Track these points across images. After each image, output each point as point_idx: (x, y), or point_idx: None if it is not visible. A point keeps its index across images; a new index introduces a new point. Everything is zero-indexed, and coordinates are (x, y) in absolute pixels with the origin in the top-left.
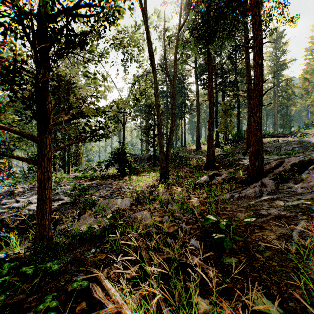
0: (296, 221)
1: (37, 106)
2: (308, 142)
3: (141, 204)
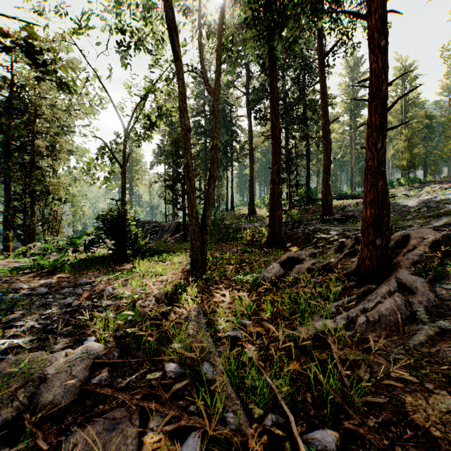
0: None
1: None
2: (403, 205)
3: (128, 357)
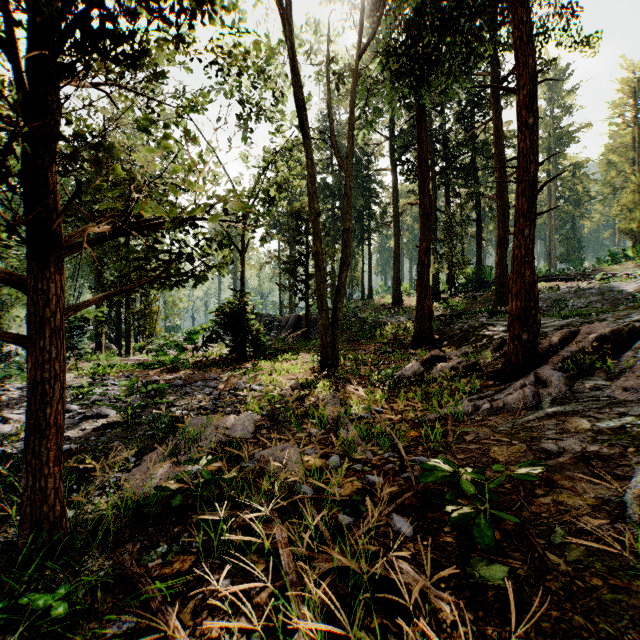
0: (625, 468)
1: (27, 204)
2: (619, 290)
3: (278, 426)
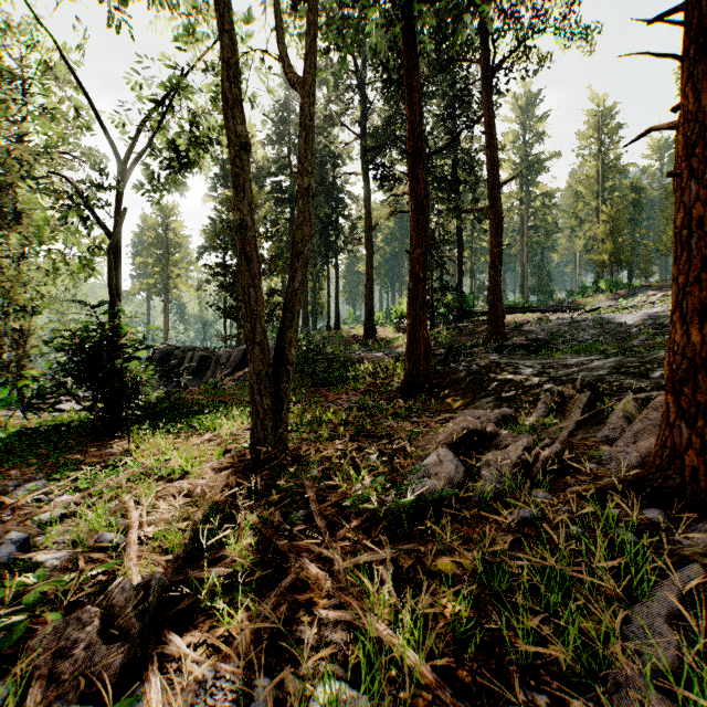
0: None
1: None
2: (618, 322)
3: None
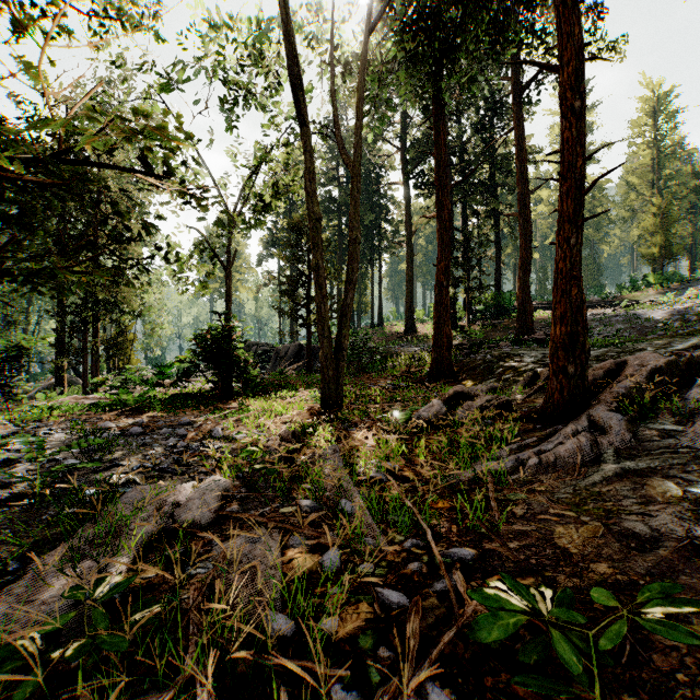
0: None
1: None
2: (646, 317)
3: (257, 494)
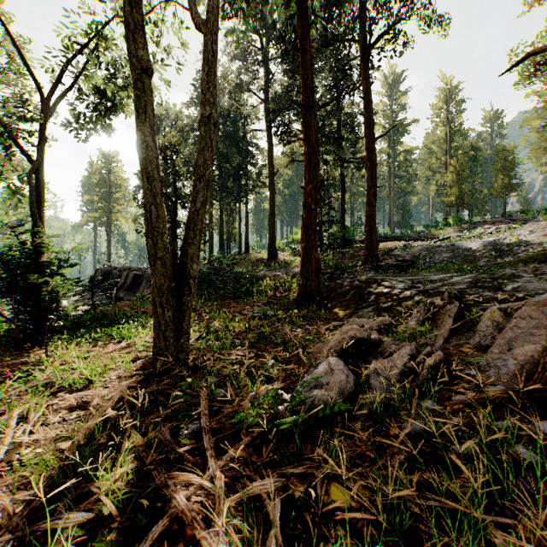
0: None
1: None
2: (465, 248)
3: None
